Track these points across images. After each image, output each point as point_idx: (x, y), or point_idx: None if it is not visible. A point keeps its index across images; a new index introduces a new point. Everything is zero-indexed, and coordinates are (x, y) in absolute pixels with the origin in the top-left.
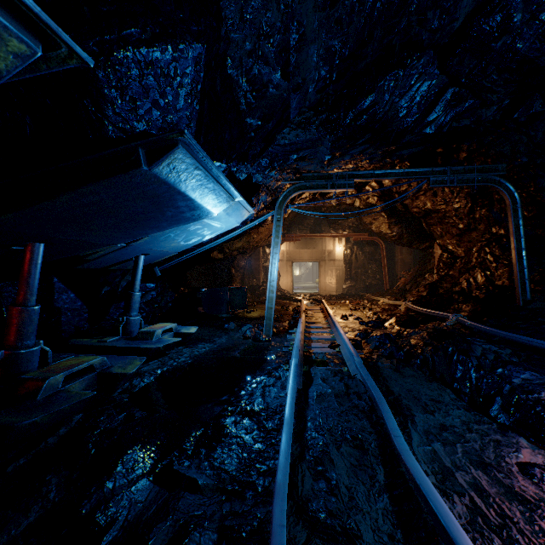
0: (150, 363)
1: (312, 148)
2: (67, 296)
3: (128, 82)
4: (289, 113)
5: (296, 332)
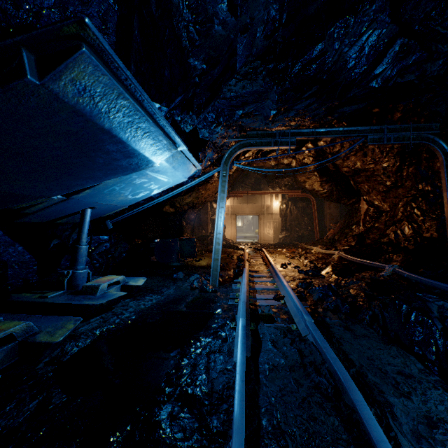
0: (91, 320)
1: (257, 102)
2: (14, 249)
3: None
4: (236, 61)
5: (241, 282)
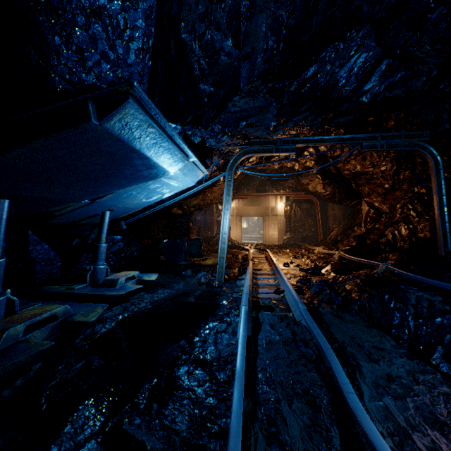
0: (113, 308)
1: (259, 115)
2: (41, 247)
3: (73, 29)
4: (240, 82)
5: (245, 278)
